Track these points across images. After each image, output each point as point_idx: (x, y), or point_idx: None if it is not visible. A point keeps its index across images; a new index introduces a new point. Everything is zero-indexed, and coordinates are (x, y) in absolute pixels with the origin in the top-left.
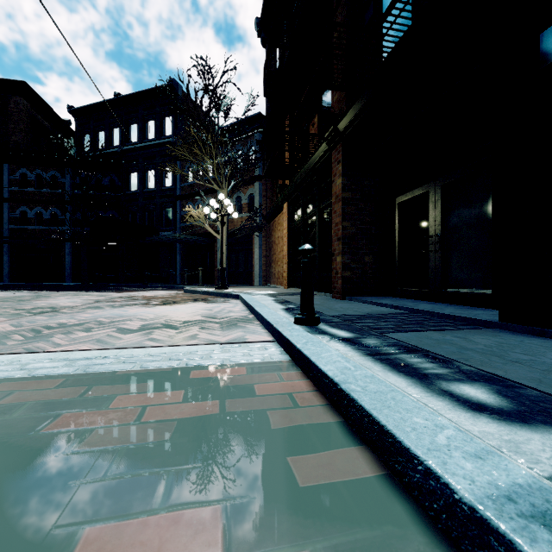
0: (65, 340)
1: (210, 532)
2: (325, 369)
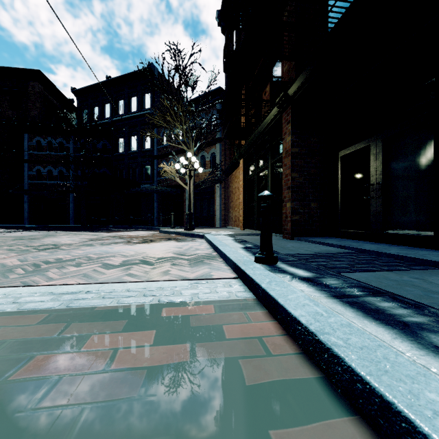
0: (57, 274)
1: None
2: (296, 314)
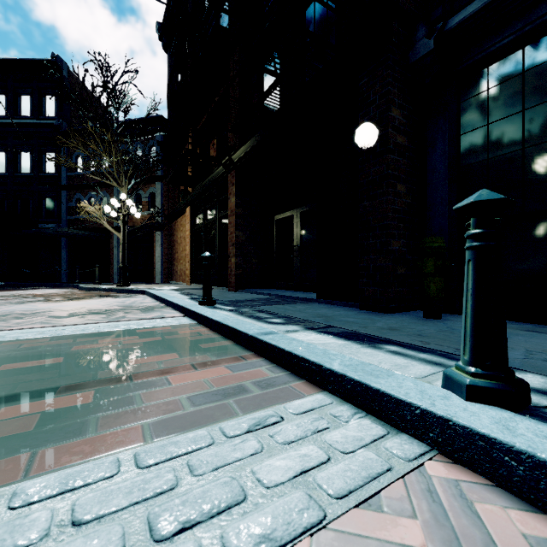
0: (9, 324)
1: (174, 356)
2: (216, 318)
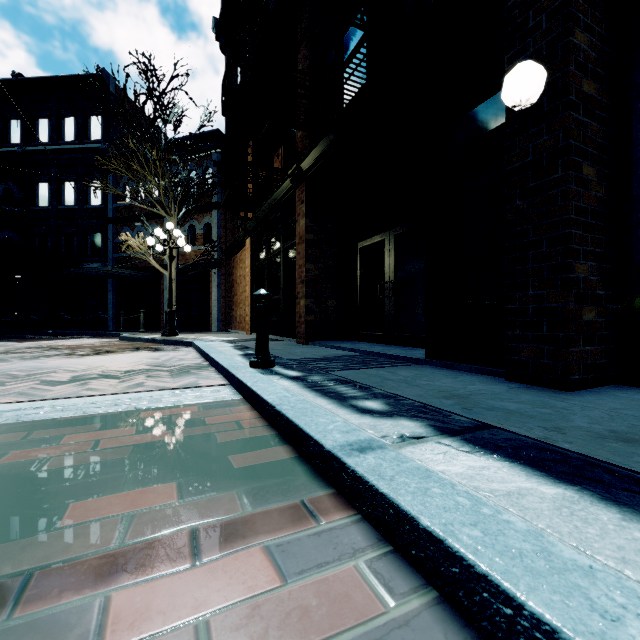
0: None
1: (168, 493)
2: (267, 398)
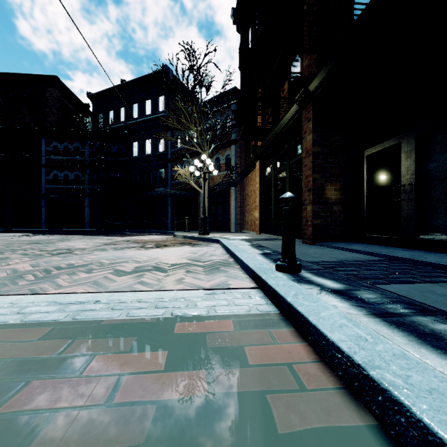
0: (67, 281)
1: None
2: (334, 338)
